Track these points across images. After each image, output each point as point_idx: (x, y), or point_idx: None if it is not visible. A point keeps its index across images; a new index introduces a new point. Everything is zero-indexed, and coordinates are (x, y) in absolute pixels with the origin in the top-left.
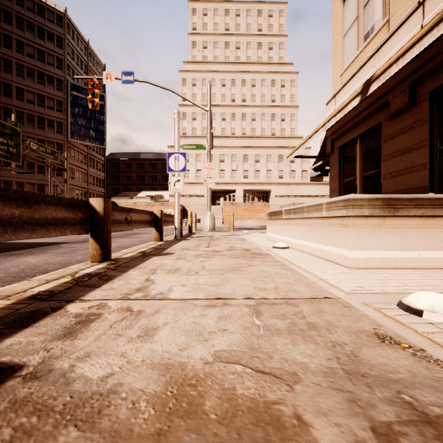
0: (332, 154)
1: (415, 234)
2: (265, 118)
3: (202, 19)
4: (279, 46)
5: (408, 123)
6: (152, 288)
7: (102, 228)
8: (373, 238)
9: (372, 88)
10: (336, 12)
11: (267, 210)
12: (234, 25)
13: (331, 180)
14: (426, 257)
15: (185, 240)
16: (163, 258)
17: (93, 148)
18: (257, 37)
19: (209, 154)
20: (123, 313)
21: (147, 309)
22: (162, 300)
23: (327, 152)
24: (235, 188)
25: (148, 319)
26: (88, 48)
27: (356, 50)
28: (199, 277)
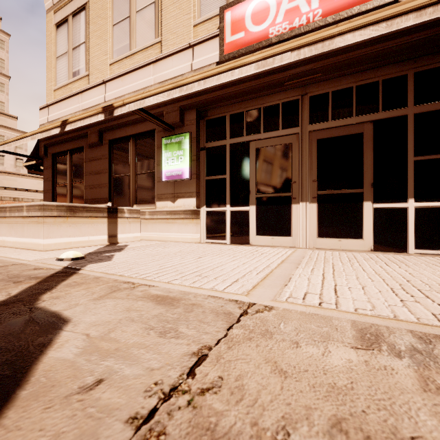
0: (46, 157)
1: (87, 227)
2: None
3: None
4: None
5: (99, 155)
6: None
7: None
8: (60, 230)
9: (68, 128)
10: (50, 30)
11: None
12: None
13: (45, 181)
14: (93, 239)
15: None
16: None
17: None
18: None
19: None
20: None
21: None
22: None
23: (41, 155)
24: None
25: None
26: None
27: (67, 78)
28: None
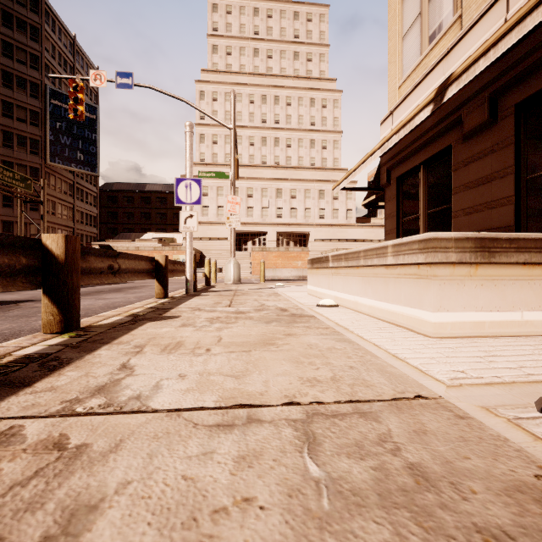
0: (388, 186)
1: (517, 288)
2: (303, 144)
3: (225, 17)
4: (320, 57)
5: (487, 145)
6: (125, 386)
7: (62, 281)
8: (462, 294)
9: (450, 93)
10: (393, 7)
11: (305, 257)
12: (266, 28)
13: (387, 219)
14: (530, 319)
15: (199, 296)
16: (161, 325)
17: (81, 175)
18: (293, 45)
19: (233, 185)
20: (42, 457)
21: (99, 439)
22: (135, 415)
23: (382, 184)
24: (266, 230)
25: (89, 472)
26: (74, 44)
27: (418, 54)
28: (211, 358)
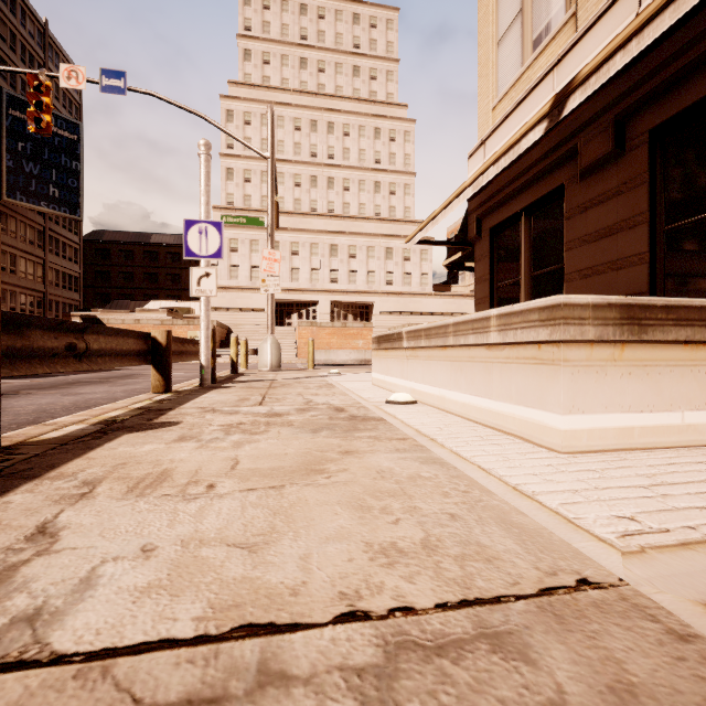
0: (479, 239)
1: (676, 378)
2: (365, 187)
3: (261, 13)
4: (387, 75)
5: (612, 185)
6: (20, 584)
7: None
8: (603, 387)
9: (572, 104)
10: (485, 3)
11: (368, 335)
12: (316, 32)
13: (478, 284)
14: (693, 423)
15: (218, 389)
16: (144, 438)
17: (56, 219)
18: (352, 57)
19: (270, 235)
20: None
21: None
22: (0, 678)
23: (471, 237)
24: (317, 299)
25: None
26: (45, 34)
27: (519, 65)
28: (212, 505)
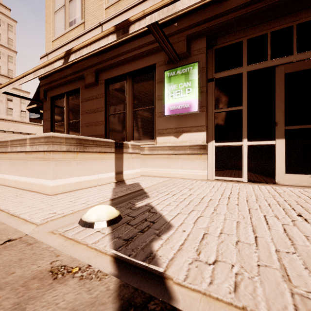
0: (45, 100)
1: (96, 163)
2: None
3: None
4: None
5: (95, 94)
6: None
7: None
8: (69, 168)
9: (72, 58)
10: None
11: None
12: None
13: (45, 122)
14: (101, 177)
15: None
16: None
17: None
18: None
19: None
20: None
21: None
22: None
23: (41, 98)
24: None
25: None
26: None
27: (64, 29)
28: None
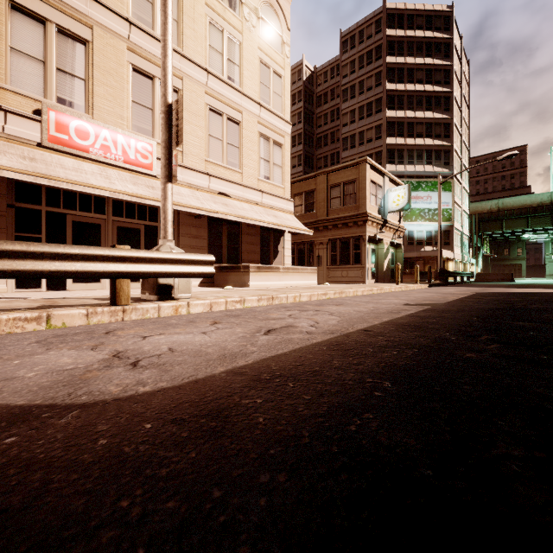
0: None
1: None
2: None
3: None
4: None
5: None
6: None
7: None
8: None
9: None
10: None
11: None
12: None
13: None
14: None
15: None
16: None
17: None
18: None
19: None
20: None
21: None
22: None
23: None
24: None
25: None
26: None
27: None
28: None
